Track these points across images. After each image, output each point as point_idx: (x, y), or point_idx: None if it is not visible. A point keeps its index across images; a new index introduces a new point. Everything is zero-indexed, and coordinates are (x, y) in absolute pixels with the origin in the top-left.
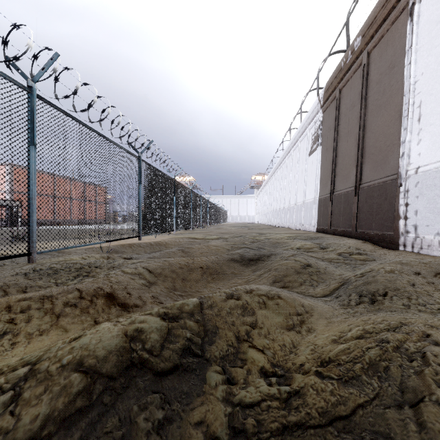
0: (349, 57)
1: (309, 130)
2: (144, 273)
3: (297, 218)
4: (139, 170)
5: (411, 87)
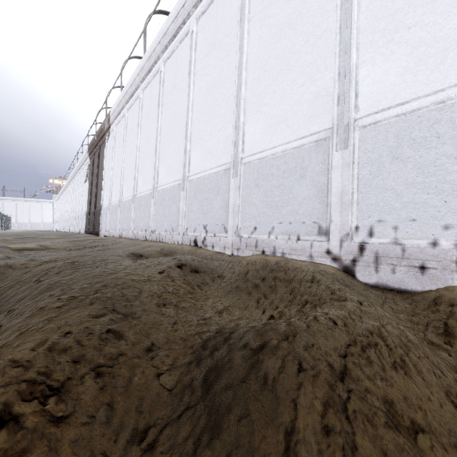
0: (94, 141)
1: (85, 165)
2: None
3: (79, 225)
4: None
5: (104, 174)
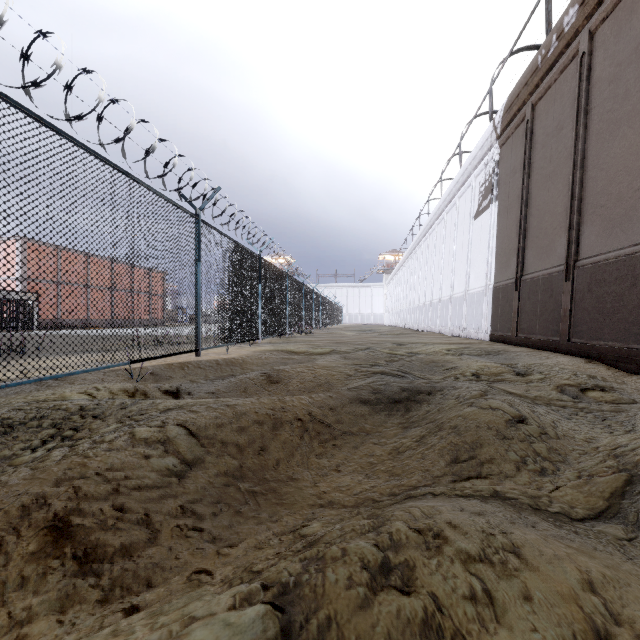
0: (553, 45)
1: (474, 177)
2: (178, 438)
3: (454, 319)
4: (197, 237)
5: None
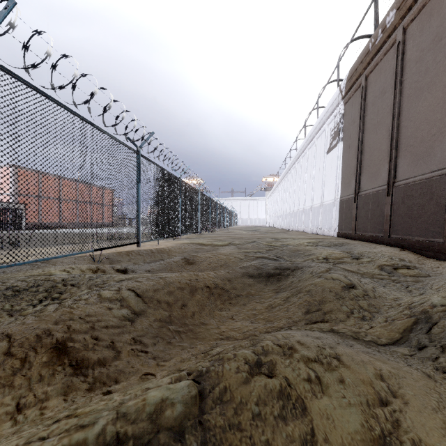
0: (379, 36)
1: (327, 125)
2: (129, 298)
3: (313, 222)
4: (138, 166)
5: None
